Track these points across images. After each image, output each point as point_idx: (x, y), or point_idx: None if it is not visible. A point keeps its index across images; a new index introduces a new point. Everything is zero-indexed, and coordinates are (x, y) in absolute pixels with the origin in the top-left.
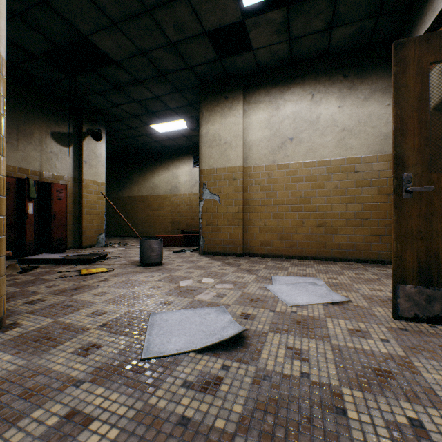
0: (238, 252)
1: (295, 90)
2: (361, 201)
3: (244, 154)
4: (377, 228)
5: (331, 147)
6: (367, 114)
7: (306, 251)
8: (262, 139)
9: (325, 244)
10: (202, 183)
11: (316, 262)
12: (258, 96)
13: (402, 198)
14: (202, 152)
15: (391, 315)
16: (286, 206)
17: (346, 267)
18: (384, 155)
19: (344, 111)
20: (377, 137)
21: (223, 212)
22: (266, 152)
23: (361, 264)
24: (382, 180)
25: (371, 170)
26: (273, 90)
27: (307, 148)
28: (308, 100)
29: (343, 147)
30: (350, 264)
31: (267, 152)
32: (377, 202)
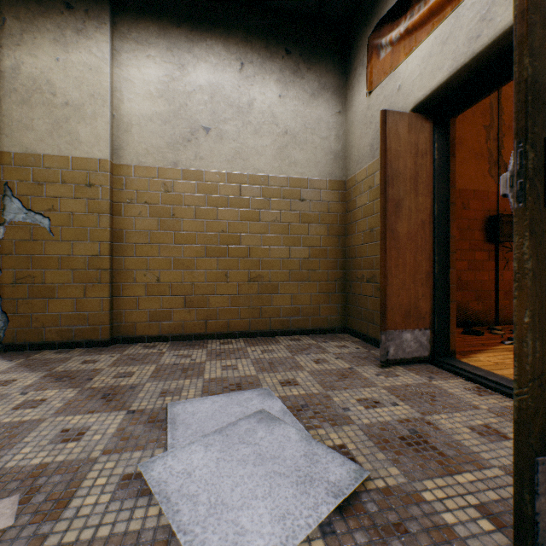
0: (100, 338)
1: (214, 46)
2: (308, 243)
3: (113, 137)
4: (327, 283)
5: (269, 156)
6: (316, 119)
7: (233, 323)
8: (154, 116)
9: (261, 310)
10: (0, 183)
11: (249, 343)
12: (145, 31)
13: (545, 208)
14: (0, 110)
15: (515, 544)
16: (198, 246)
17: (295, 347)
18: (335, 181)
19: (287, 105)
20: (327, 153)
21: (61, 253)
22: (162, 143)
23: (310, 337)
24: (333, 216)
25: (321, 201)
26: (174, 30)
27: (234, 151)
28: (235, 70)
29: (286, 159)
30: (296, 339)
31: (163, 143)
32: (327, 246)
